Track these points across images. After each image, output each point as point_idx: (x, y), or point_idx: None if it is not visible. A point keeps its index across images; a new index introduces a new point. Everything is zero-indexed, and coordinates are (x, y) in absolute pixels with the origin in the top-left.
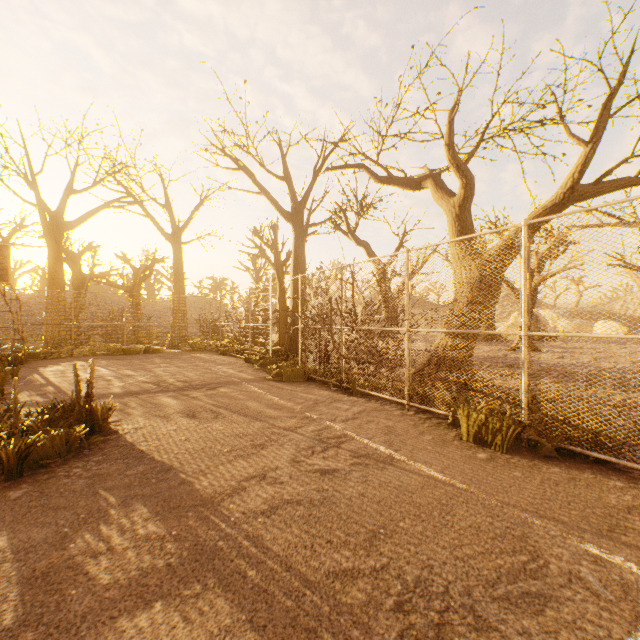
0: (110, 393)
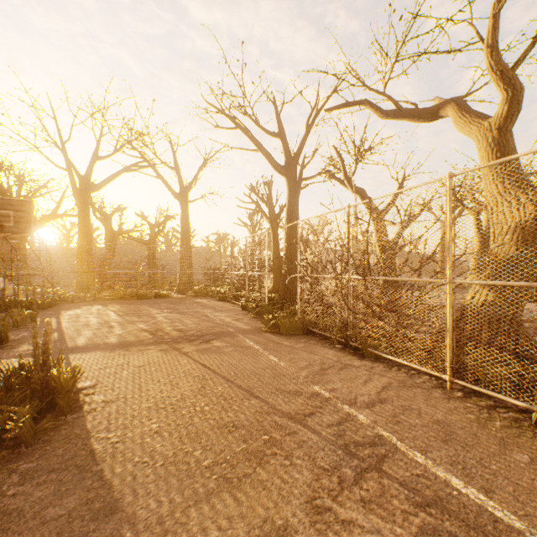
0: (104, 343)
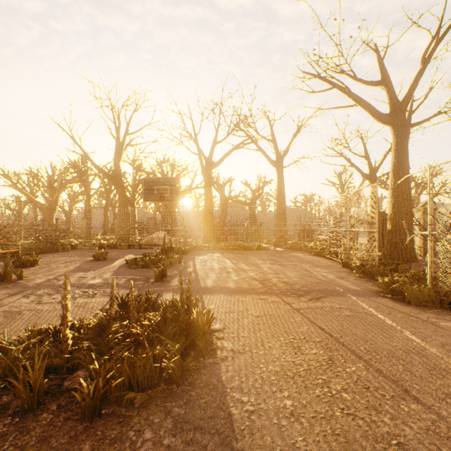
0: (225, 287)
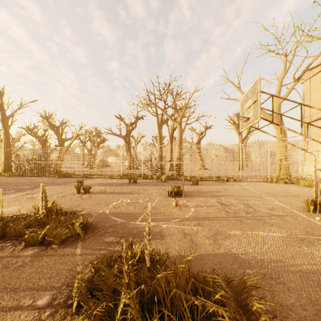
0: None
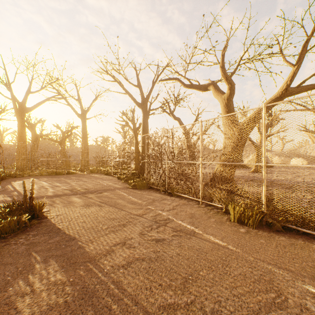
0: (46, 195)
